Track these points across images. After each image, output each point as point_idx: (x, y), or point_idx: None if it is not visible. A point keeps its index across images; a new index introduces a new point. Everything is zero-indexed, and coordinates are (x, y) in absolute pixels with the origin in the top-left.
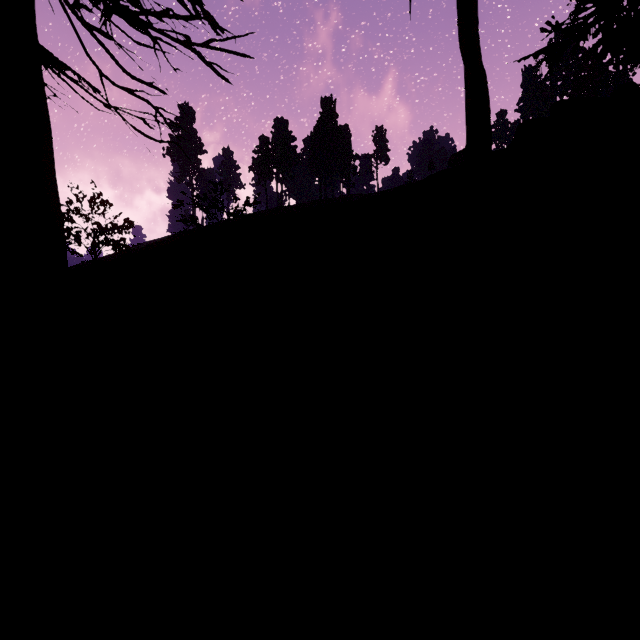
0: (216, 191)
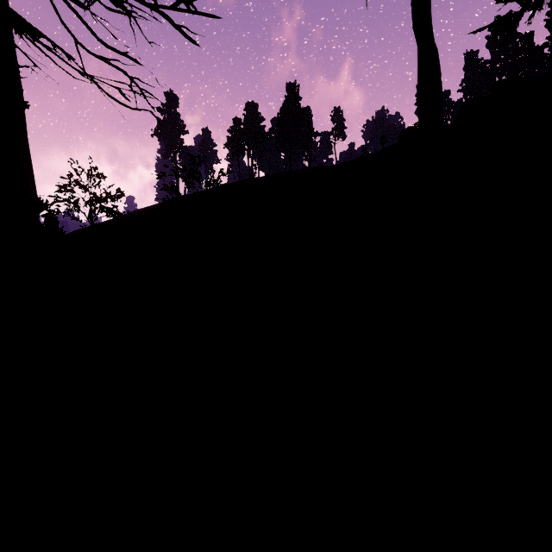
0: (194, 163)
